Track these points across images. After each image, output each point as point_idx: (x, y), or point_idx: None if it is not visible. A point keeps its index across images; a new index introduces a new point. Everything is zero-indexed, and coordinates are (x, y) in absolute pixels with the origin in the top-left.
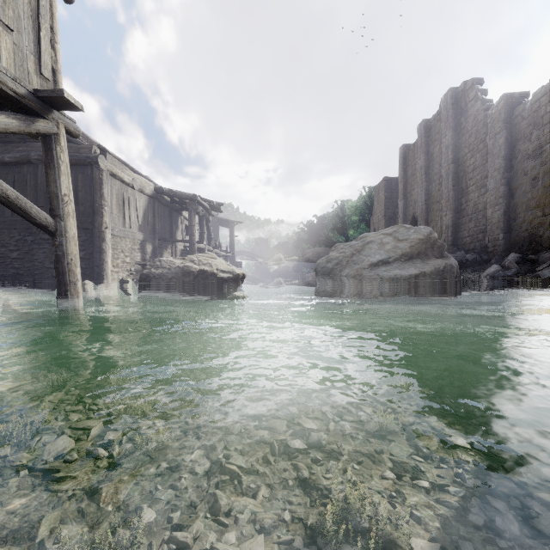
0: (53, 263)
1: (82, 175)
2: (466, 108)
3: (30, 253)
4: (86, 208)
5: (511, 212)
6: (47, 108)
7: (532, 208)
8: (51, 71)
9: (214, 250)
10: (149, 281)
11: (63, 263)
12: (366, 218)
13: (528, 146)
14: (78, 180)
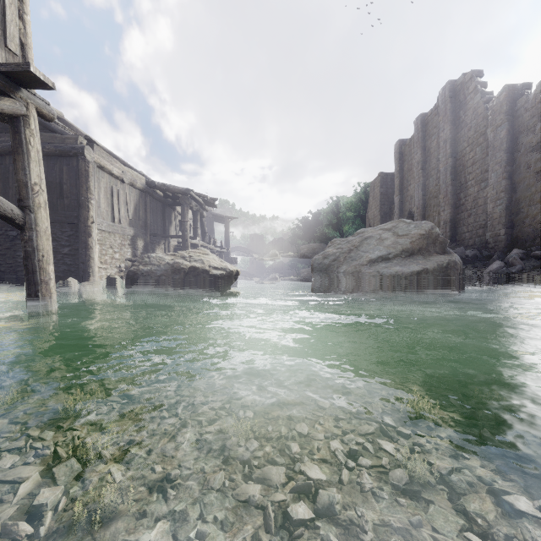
0: None
1: (67, 167)
2: (465, 101)
3: (12, 248)
4: (71, 201)
5: (513, 207)
6: (13, 86)
7: (536, 202)
8: (20, 45)
9: (208, 246)
10: (137, 278)
11: (32, 260)
12: (361, 214)
13: (531, 138)
14: (63, 172)
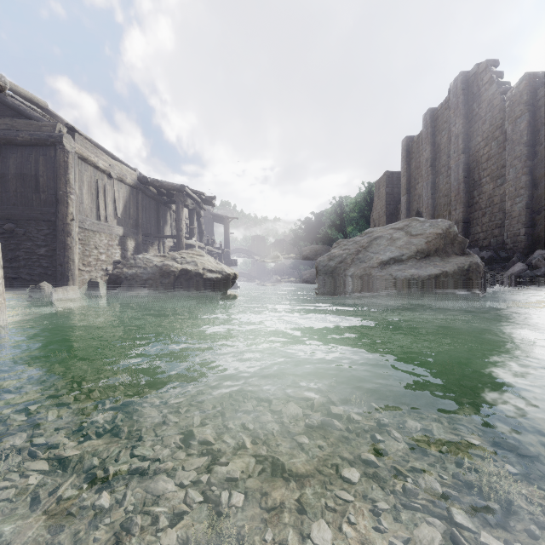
0: (9, 261)
1: (43, 158)
2: (479, 93)
3: None
4: (48, 196)
5: (535, 204)
6: None
7: None
8: None
9: (206, 247)
10: (120, 283)
11: None
12: (366, 215)
13: None
14: (39, 163)
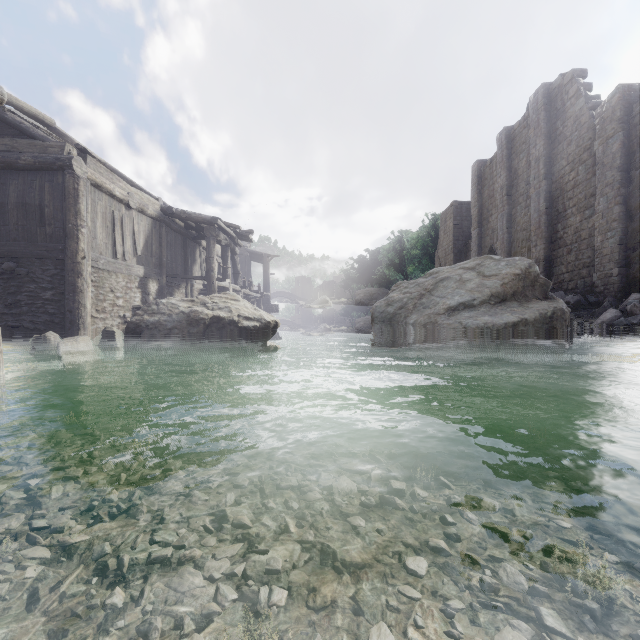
0: (9, 307)
1: (49, 184)
2: (563, 109)
3: None
4: (55, 230)
5: (630, 240)
6: None
7: None
8: None
9: (242, 290)
10: (140, 332)
11: None
12: (430, 252)
13: None
14: (44, 190)
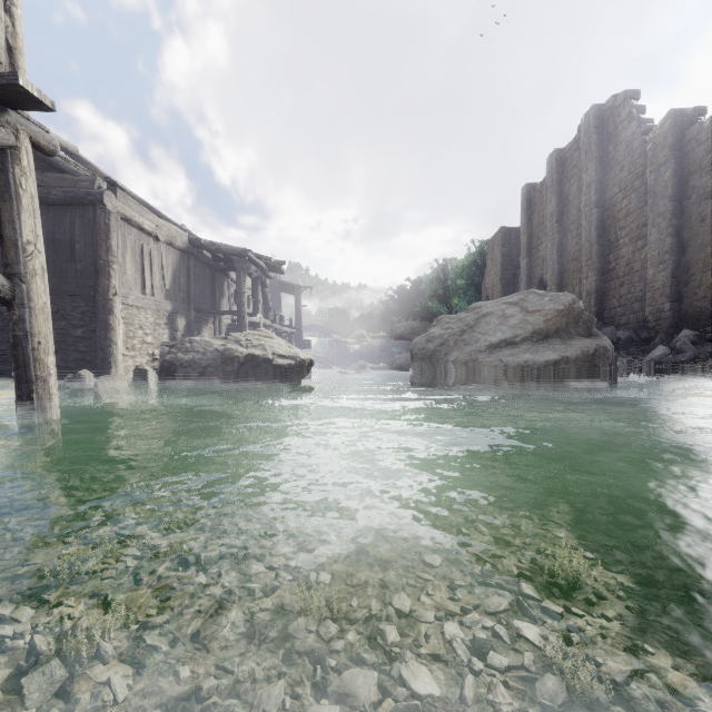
0: None
1: (80, 219)
2: (615, 132)
3: (6, 330)
4: (86, 266)
5: (682, 273)
6: None
7: None
8: (6, 49)
9: (273, 325)
10: (175, 371)
11: (24, 348)
12: (476, 282)
13: (706, 181)
14: (75, 226)
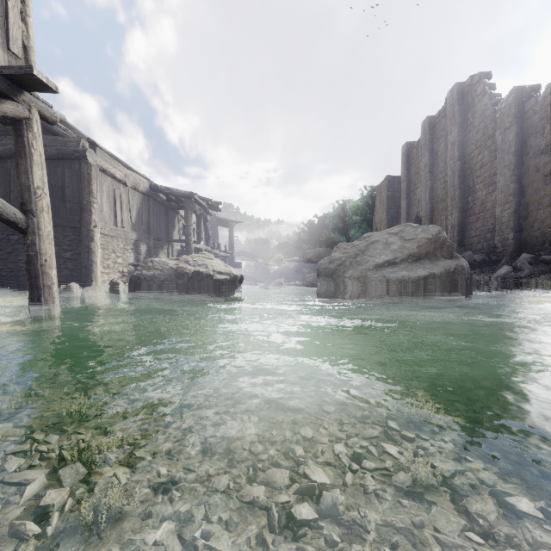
0: None
1: (69, 170)
2: (473, 103)
3: (14, 253)
4: (73, 205)
5: (522, 211)
6: (16, 89)
7: (545, 206)
8: (22, 48)
9: (212, 250)
10: (140, 283)
11: (35, 264)
12: (368, 218)
13: (540, 141)
14: (65, 175)
